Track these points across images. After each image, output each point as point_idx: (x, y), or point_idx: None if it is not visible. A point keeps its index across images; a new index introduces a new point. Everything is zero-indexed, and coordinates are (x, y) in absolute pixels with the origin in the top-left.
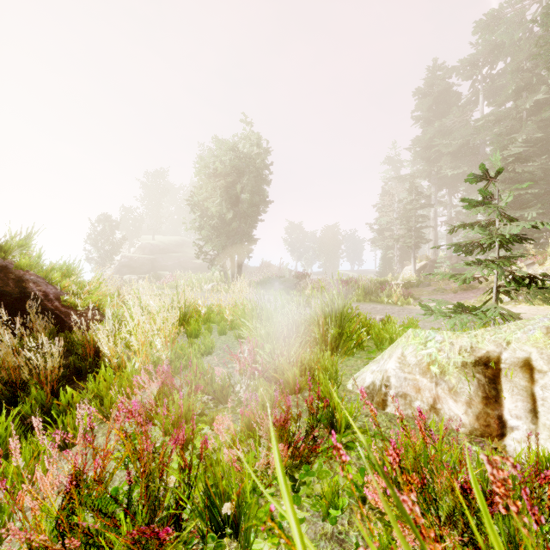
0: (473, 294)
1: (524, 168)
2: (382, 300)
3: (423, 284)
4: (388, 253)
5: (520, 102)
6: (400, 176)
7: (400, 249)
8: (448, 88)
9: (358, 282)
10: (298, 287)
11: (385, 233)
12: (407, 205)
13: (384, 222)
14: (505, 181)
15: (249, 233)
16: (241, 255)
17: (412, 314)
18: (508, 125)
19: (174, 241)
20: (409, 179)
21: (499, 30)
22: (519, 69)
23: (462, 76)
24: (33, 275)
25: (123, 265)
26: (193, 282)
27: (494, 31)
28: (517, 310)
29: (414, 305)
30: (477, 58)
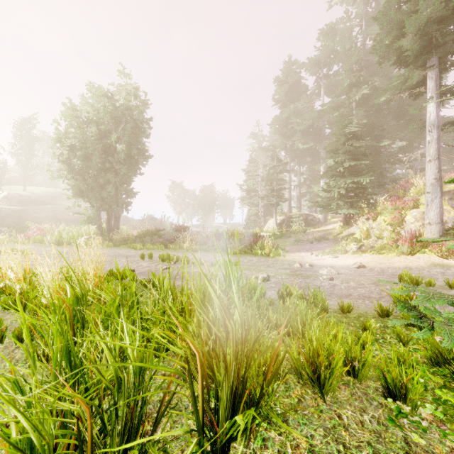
0: (326, 244)
1: (359, 143)
2: (257, 252)
3: (285, 235)
4: (255, 209)
5: (352, 95)
6: (264, 146)
7: (263, 206)
8: (299, 80)
9: (232, 234)
10: (177, 240)
11: (252, 193)
12: (271, 170)
13: (251, 183)
14: (345, 153)
15: (127, 185)
16: (118, 208)
17: (284, 265)
18: (344, 111)
19: (49, 192)
20: (270, 149)
21: (337, 37)
22: (350, 70)
23: (310, 71)
24: None
25: None
26: (62, 236)
27: (333, 38)
28: (364, 259)
29: (283, 256)
30: (320, 58)
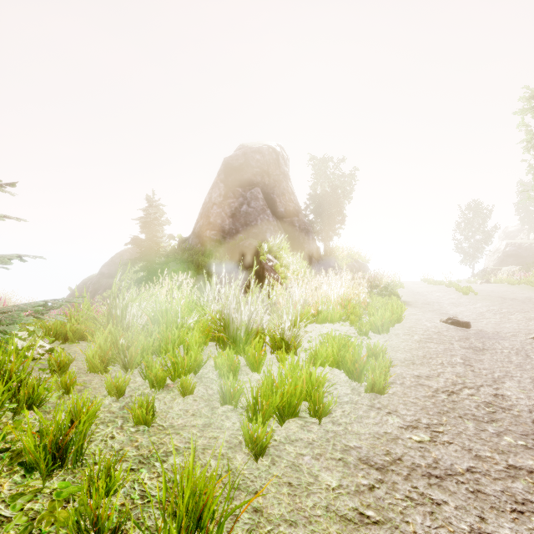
0: None
1: None
2: None
3: None
4: None
5: None
6: None
7: None
8: None
9: None
10: None
11: None
12: None
13: None
14: None
15: None
16: None
17: None
18: None
19: None
20: None
21: None
22: None
23: None
24: (268, 265)
25: (507, 255)
26: None
27: None
28: None
29: None
30: None
